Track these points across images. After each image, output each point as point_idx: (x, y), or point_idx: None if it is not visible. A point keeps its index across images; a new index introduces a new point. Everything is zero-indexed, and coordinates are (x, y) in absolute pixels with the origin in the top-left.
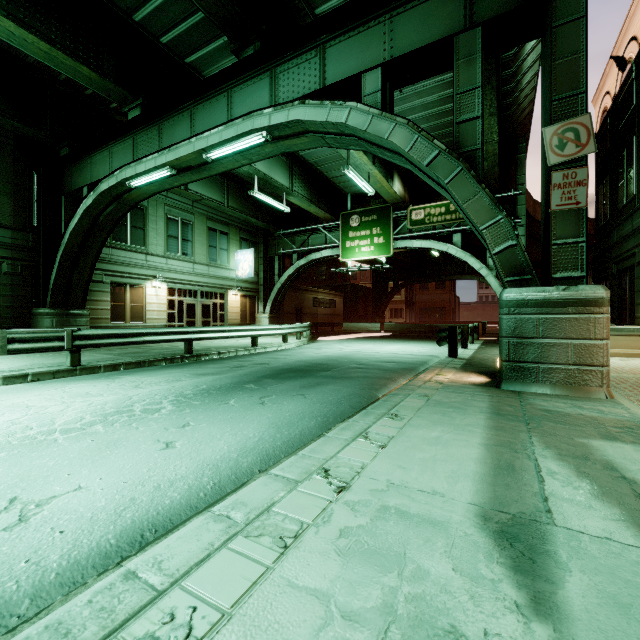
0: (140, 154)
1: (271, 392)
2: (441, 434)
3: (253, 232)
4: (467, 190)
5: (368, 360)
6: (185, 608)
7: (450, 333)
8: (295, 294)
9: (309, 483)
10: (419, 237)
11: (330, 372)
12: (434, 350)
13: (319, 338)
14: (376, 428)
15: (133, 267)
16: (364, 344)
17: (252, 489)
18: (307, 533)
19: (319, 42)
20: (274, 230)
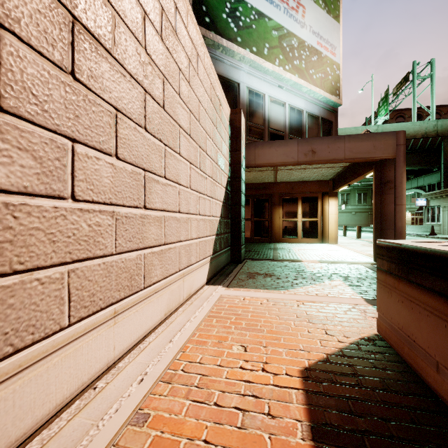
0: None
1: None
2: None
3: None
4: None
5: None
6: None
7: None
8: None
9: None
10: None
11: None
12: None
13: None
14: None
15: None
16: None
17: None
18: None
19: (423, 176)
20: None
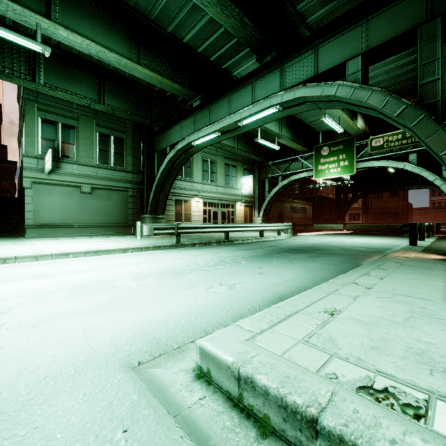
0: (198, 126)
1: (293, 258)
2: (417, 277)
3: (251, 164)
4: (429, 130)
5: (344, 246)
6: (328, 305)
7: (410, 228)
8: (278, 204)
9: (350, 285)
10: (378, 159)
11: (322, 251)
12: (394, 242)
13: (298, 233)
14: (373, 272)
15: (185, 190)
16: (335, 237)
17: (324, 285)
18: (361, 296)
19: (314, 45)
20: (265, 162)
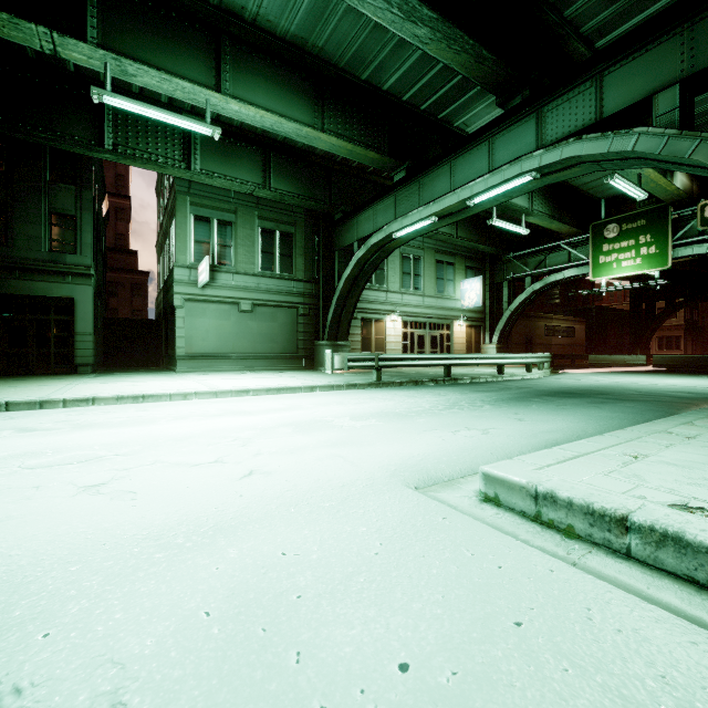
0: (401, 209)
1: (562, 404)
2: None
3: (478, 259)
4: None
5: (649, 390)
6: (629, 450)
7: None
8: (524, 322)
9: (660, 434)
10: None
11: (609, 396)
12: None
13: (562, 371)
14: (700, 422)
15: (377, 304)
16: (631, 377)
17: (620, 432)
18: (677, 445)
19: (595, 72)
20: (502, 254)
